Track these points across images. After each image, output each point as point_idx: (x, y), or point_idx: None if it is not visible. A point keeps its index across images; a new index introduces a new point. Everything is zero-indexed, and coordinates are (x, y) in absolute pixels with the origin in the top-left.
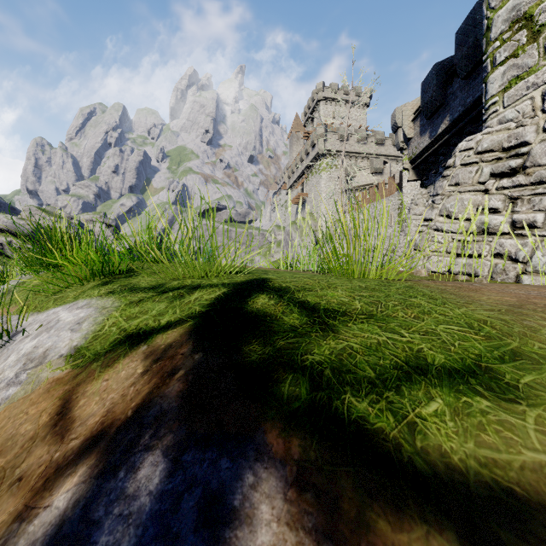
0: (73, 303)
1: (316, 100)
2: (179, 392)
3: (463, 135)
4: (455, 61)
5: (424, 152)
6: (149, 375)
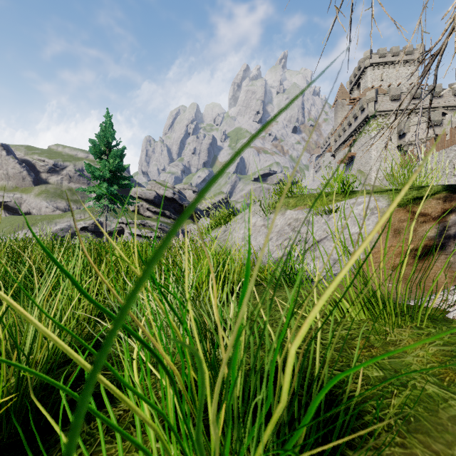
0: (354, 198)
1: (363, 67)
2: None
3: None
4: None
5: None
6: (448, 201)
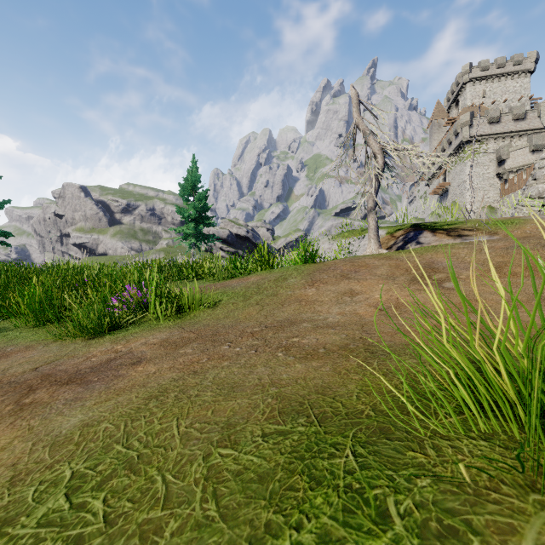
0: None
1: (461, 83)
2: (412, 230)
3: None
4: None
5: None
6: (405, 231)
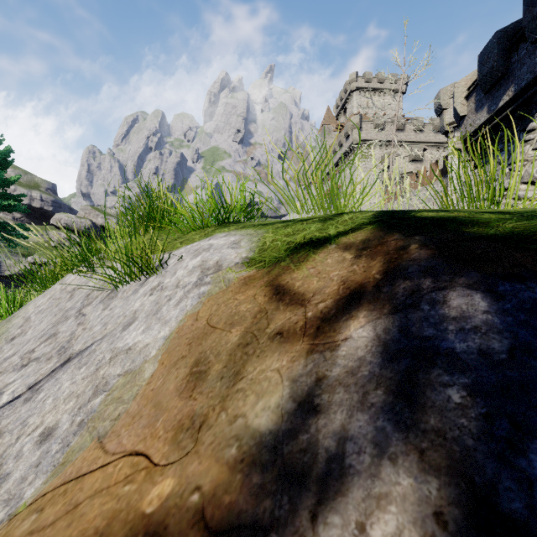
0: (211, 236)
1: (349, 91)
2: (431, 255)
3: (531, 105)
4: (523, 24)
5: (480, 129)
6: (367, 257)
